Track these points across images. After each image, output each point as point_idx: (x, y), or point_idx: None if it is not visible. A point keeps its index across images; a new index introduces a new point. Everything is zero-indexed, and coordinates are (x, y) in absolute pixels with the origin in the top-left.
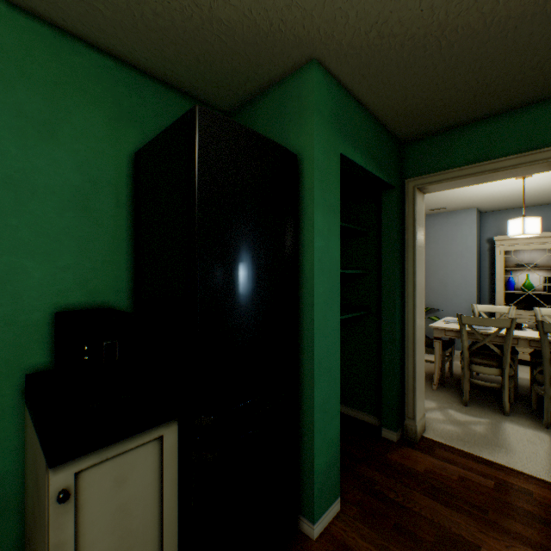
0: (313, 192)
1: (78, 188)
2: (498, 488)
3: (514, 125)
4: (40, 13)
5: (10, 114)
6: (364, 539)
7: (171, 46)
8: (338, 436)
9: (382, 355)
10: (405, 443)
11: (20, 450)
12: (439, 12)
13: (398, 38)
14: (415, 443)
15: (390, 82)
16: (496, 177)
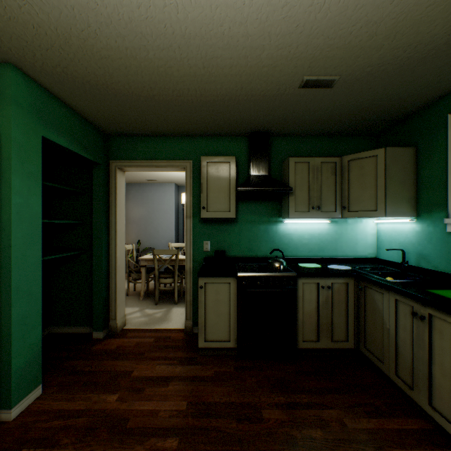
0: (11, 162)
1: None
2: (156, 340)
3: (166, 144)
4: None
5: None
6: (58, 400)
7: None
8: (41, 340)
9: (93, 280)
10: (109, 336)
11: None
12: (101, 78)
13: (79, 79)
14: (116, 334)
15: (84, 99)
16: (161, 170)
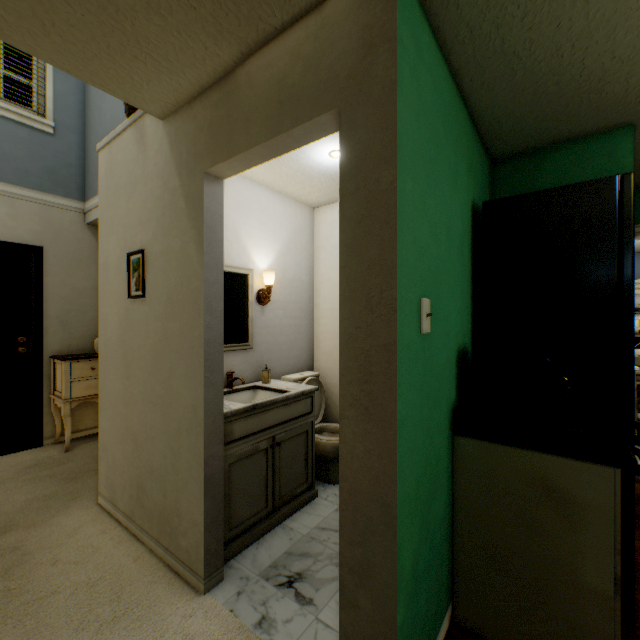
0: None
1: (460, 236)
2: None
3: None
4: (459, 73)
5: (447, 167)
6: None
7: (531, 106)
8: None
9: None
10: None
11: (449, 480)
12: None
13: None
14: None
15: None
16: None
